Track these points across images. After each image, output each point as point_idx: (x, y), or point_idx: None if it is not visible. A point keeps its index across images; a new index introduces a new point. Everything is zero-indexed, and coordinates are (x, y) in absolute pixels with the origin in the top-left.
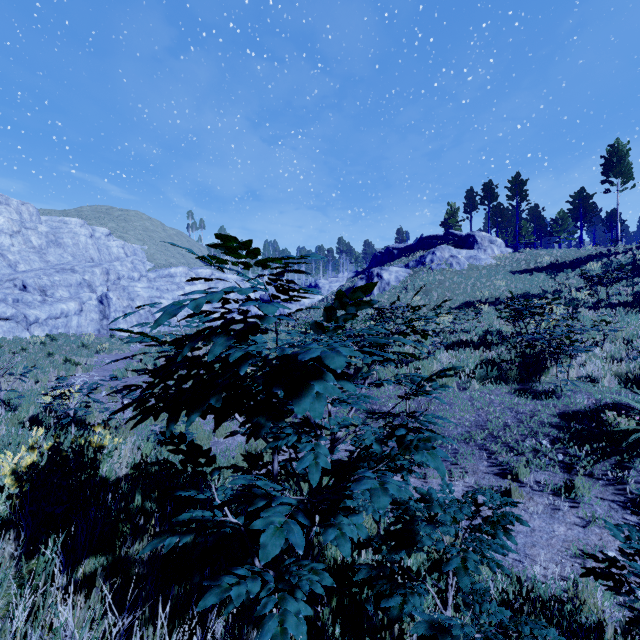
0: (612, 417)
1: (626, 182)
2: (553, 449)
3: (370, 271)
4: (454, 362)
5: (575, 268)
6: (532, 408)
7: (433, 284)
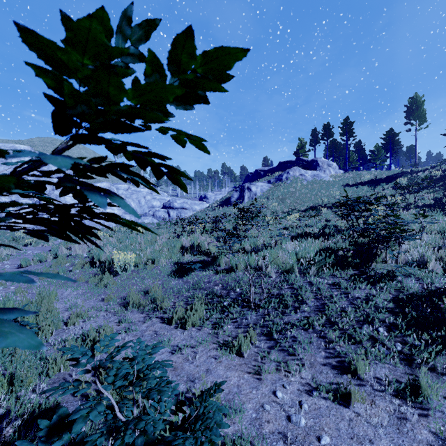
0: None
1: (422, 123)
2: (391, 337)
3: (242, 185)
4: (297, 250)
5: (388, 182)
6: (367, 293)
7: (287, 194)
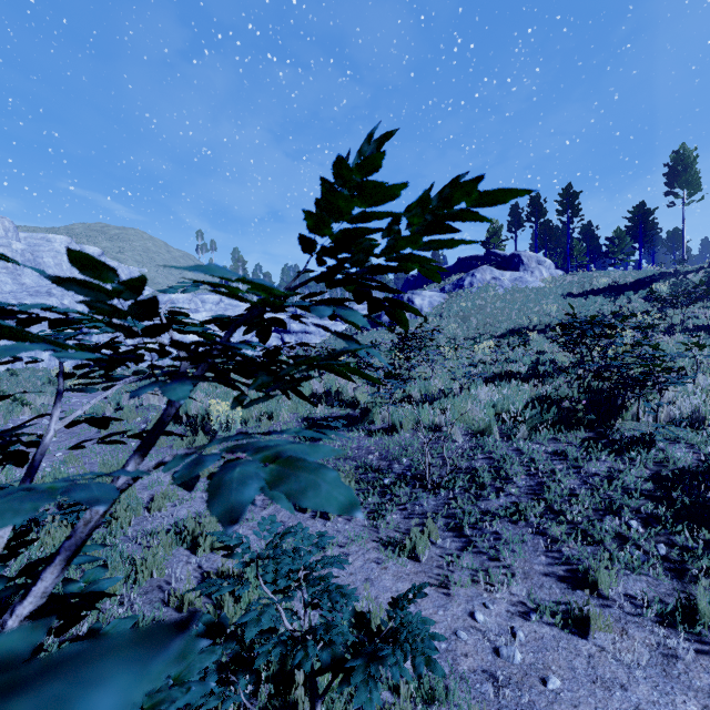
0: None
1: (693, 194)
2: (649, 536)
3: (400, 296)
4: (495, 400)
5: (637, 290)
6: (611, 468)
7: (472, 310)
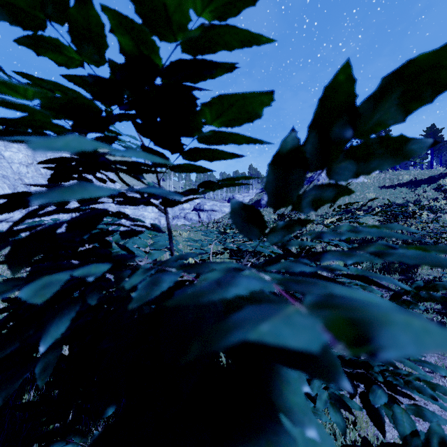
0: None
1: None
2: None
3: None
4: None
5: (430, 184)
6: None
7: None
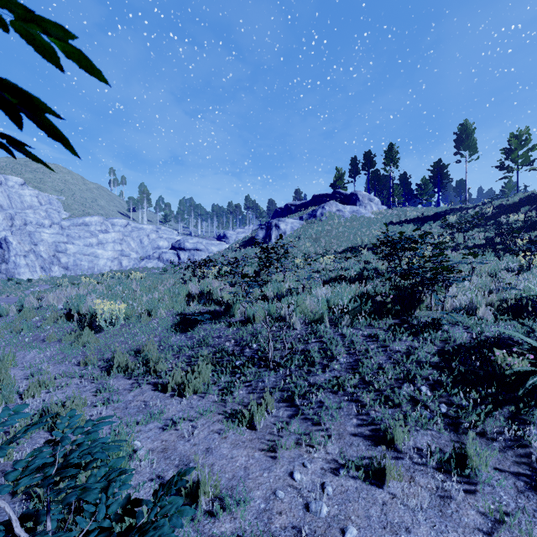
0: (501, 356)
1: (472, 154)
2: (435, 398)
3: (269, 222)
4: (329, 296)
5: (436, 220)
6: (409, 346)
7: (322, 233)
